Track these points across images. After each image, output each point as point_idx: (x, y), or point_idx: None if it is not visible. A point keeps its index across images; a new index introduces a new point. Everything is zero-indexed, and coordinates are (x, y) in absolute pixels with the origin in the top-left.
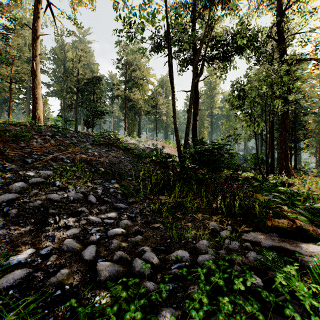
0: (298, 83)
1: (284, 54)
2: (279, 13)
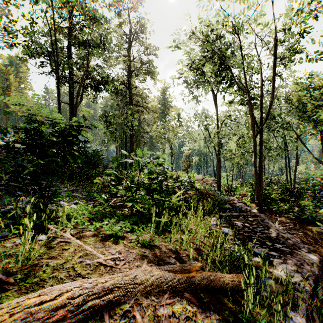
0: (135, 122)
1: (131, 97)
2: (129, 70)
